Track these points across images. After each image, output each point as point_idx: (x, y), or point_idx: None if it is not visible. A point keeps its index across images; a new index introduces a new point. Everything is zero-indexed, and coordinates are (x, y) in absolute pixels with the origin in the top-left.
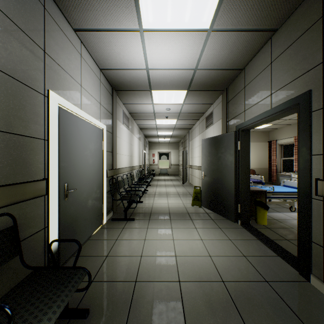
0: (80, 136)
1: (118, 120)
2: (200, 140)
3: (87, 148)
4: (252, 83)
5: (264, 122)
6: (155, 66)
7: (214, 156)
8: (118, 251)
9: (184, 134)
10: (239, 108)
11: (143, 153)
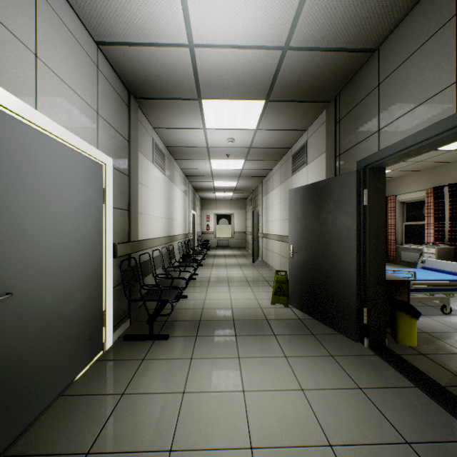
0: (32, 170)
1: (142, 154)
2: (282, 193)
3: (56, 197)
4: (400, 72)
5: (428, 148)
6: (207, 36)
7: (314, 218)
8: (118, 435)
9: (254, 186)
10: (365, 127)
11: (191, 214)
